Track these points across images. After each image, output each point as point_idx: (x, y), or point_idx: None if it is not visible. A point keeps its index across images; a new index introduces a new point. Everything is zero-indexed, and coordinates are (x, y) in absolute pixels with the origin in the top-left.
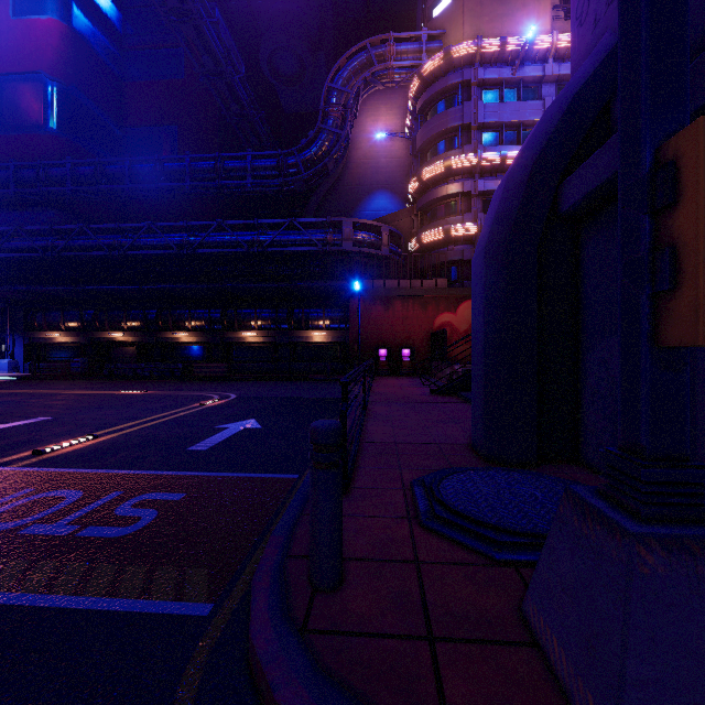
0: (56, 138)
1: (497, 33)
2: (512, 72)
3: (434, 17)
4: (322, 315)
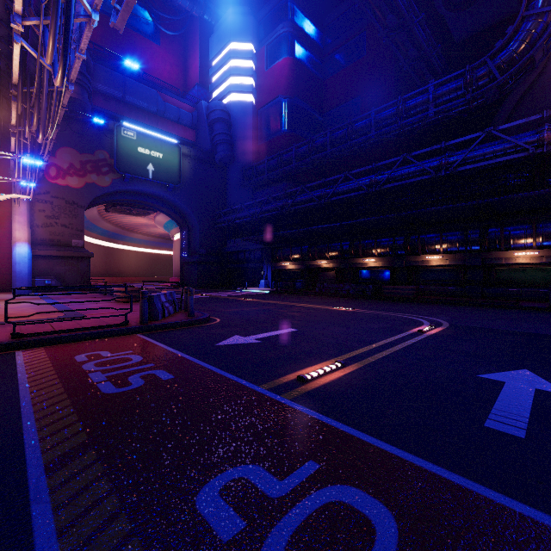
0: (287, 135)
1: None
2: None
3: None
4: (529, 232)
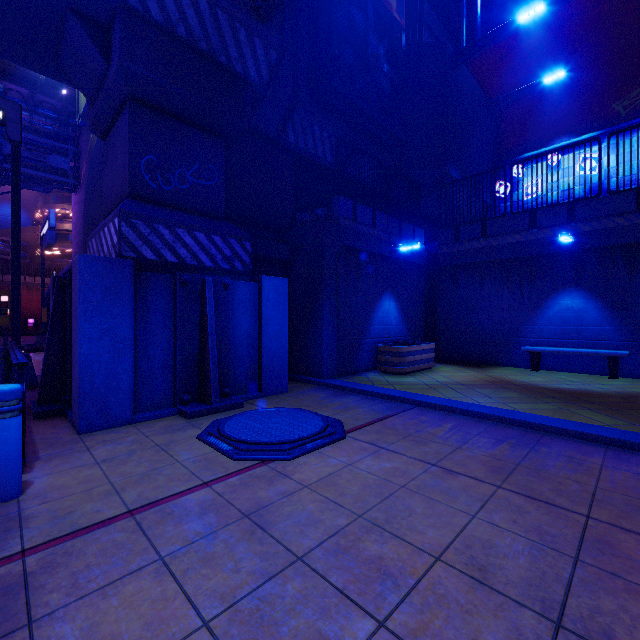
0: None
1: None
2: None
3: None
4: None
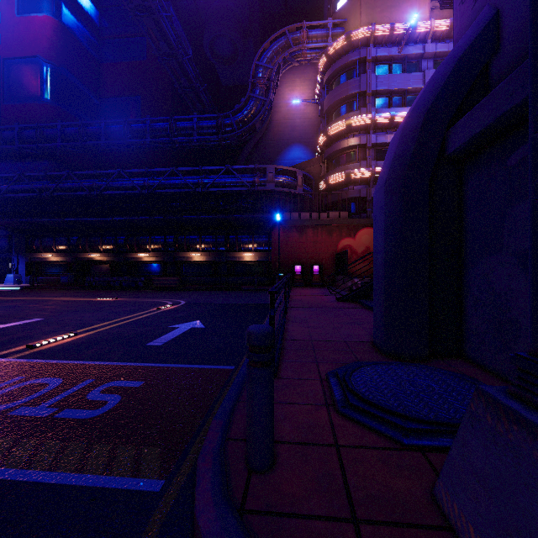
0: (50, 106)
1: (387, 20)
2: (399, 50)
3: (338, 9)
4: (251, 240)
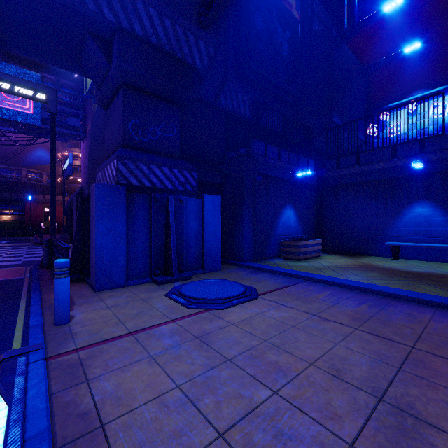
0: None
1: None
2: None
3: None
4: (8, 208)
